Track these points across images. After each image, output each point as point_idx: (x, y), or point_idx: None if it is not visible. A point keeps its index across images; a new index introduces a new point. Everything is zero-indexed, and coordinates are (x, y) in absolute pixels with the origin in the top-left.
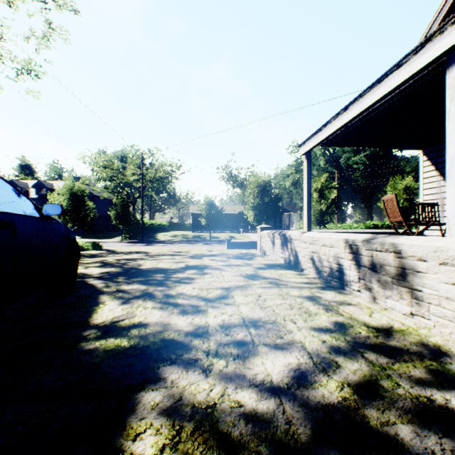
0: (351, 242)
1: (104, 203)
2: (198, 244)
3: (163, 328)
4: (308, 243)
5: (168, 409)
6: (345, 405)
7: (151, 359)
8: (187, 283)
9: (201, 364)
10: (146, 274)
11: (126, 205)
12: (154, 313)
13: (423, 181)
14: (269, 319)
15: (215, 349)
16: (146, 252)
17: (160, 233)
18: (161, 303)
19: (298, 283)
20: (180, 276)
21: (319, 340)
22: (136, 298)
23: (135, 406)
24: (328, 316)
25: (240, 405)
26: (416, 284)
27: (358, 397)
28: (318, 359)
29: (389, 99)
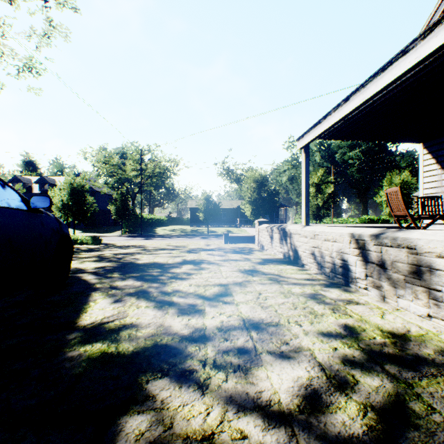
0: (357, 236)
1: (105, 198)
2: (196, 239)
3: (155, 331)
4: (308, 237)
5: (155, 441)
6: (373, 438)
7: (139, 370)
8: (183, 279)
9: (197, 377)
10: (141, 269)
11: (126, 200)
12: (147, 313)
13: (423, 175)
14: (271, 321)
15: (212, 358)
16: (143, 246)
17: (159, 227)
18: (156, 301)
19: (299, 279)
20: (177, 271)
21: (330, 347)
22: (129, 295)
23: (116, 436)
24: (335, 317)
25: (243, 436)
26: (434, 283)
27: (387, 426)
28: (331, 372)
29: (392, 89)
